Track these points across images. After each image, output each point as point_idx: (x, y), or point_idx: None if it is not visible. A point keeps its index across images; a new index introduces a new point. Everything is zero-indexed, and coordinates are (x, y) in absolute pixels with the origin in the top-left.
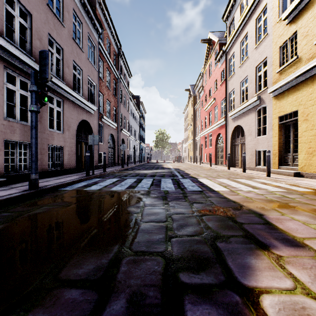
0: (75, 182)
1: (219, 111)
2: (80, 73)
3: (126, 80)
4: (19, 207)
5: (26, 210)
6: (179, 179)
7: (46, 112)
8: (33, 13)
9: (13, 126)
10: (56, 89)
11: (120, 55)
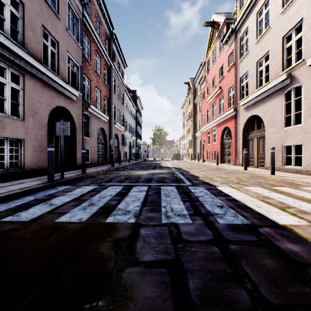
0: (13, 196)
1: (226, 101)
2: (55, 46)
3: (120, 69)
4: None
5: None
6: (189, 187)
7: None
8: None
9: None
10: (8, 55)
11: (113, 39)
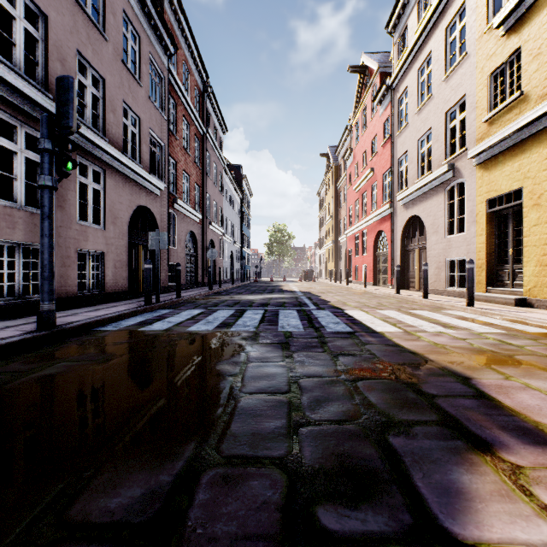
0: (124, 316)
1: (380, 192)
2: (135, 124)
3: (218, 137)
4: (15, 364)
5: (26, 369)
6: (312, 311)
7: (73, 191)
8: (49, 14)
9: (12, 215)
10: (91, 151)
11: (207, 93)
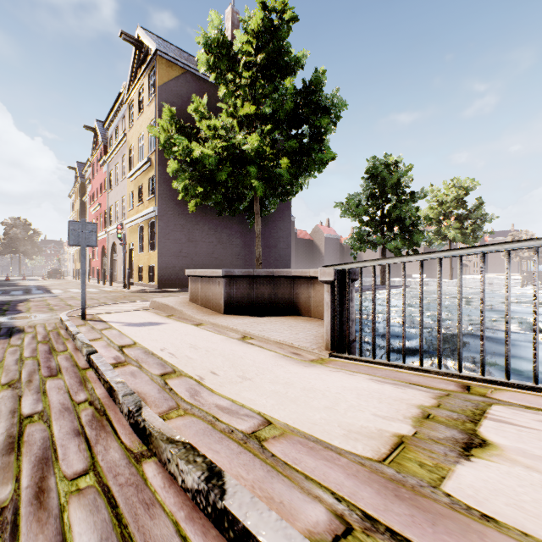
0: None
1: (104, 221)
2: None
3: None
4: None
5: None
6: (32, 291)
7: None
8: None
9: None
10: None
11: None
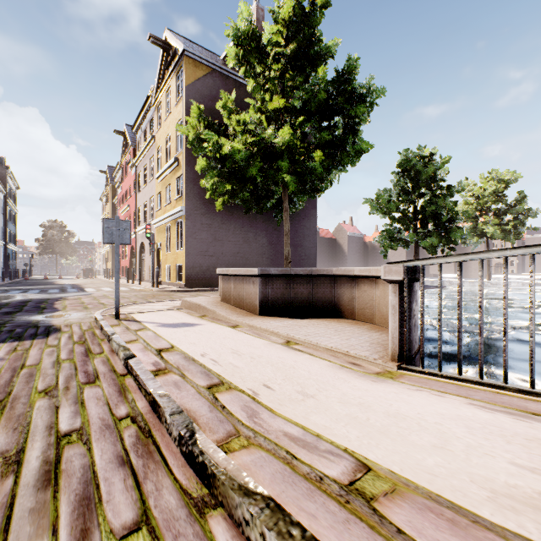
0: None
1: (133, 222)
2: None
3: None
4: None
5: None
6: (68, 289)
7: None
8: None
9: None
10: None
11: None
